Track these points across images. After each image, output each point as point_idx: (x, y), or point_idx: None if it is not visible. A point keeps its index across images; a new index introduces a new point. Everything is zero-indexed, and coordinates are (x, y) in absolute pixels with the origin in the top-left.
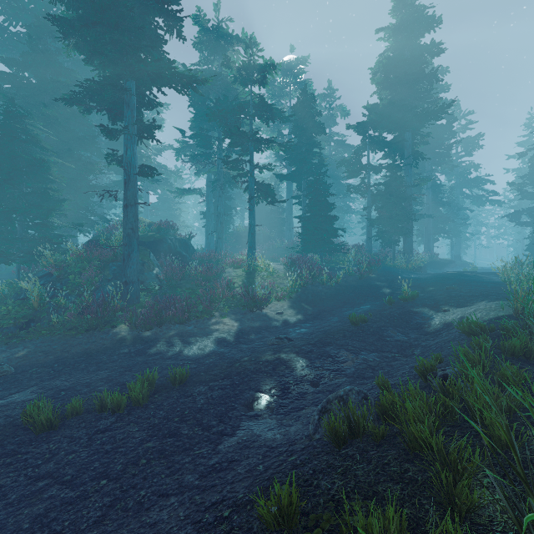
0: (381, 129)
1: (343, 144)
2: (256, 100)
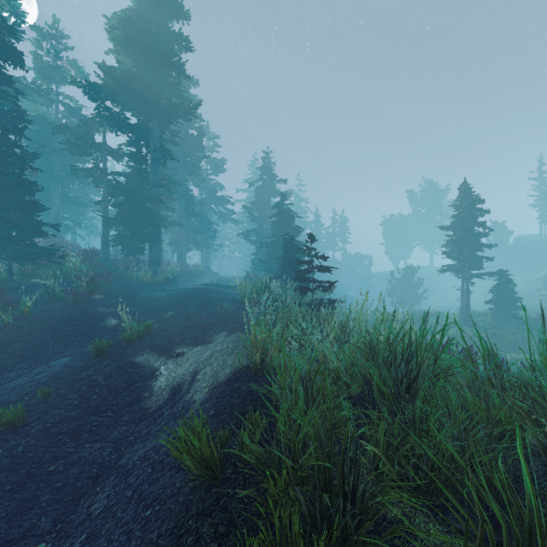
0: (124, 106)
1: (78, 114)
2: None
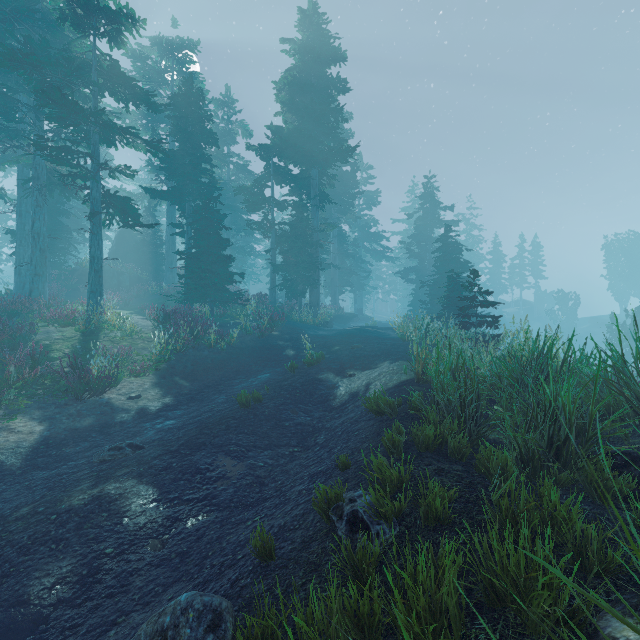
0: (287, 160)
1: (245, 170)
2: (105, 64)
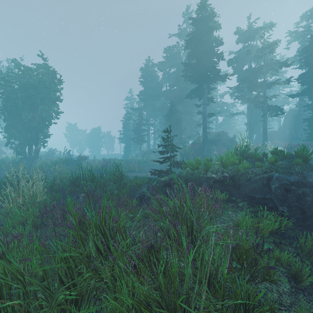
0: None
1: None
2: (268, 61)
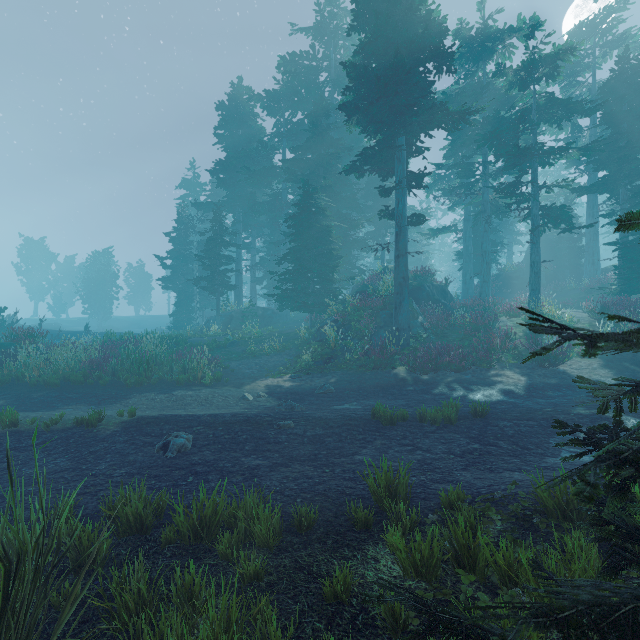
0: None
1: None
2: (541, 101)
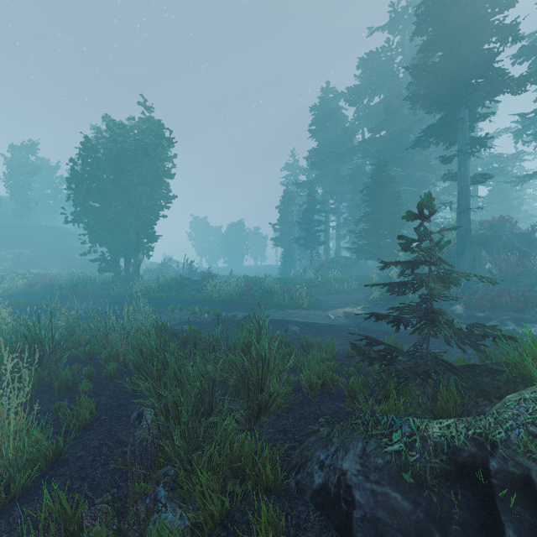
0: None
1: None
2: None
